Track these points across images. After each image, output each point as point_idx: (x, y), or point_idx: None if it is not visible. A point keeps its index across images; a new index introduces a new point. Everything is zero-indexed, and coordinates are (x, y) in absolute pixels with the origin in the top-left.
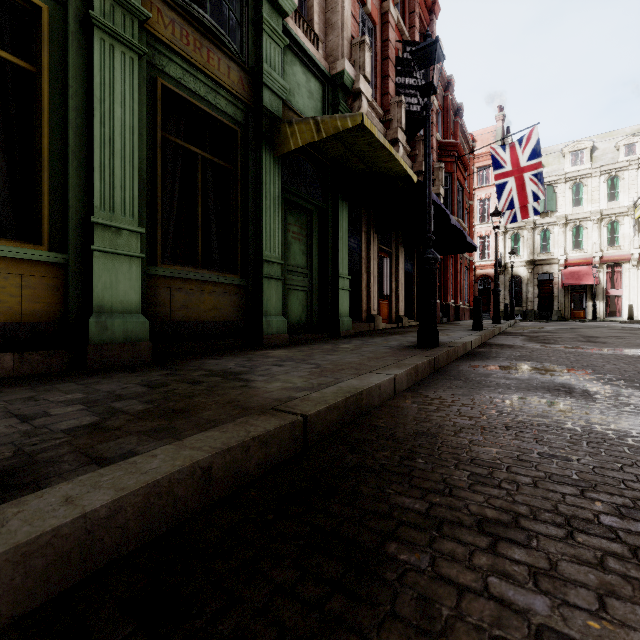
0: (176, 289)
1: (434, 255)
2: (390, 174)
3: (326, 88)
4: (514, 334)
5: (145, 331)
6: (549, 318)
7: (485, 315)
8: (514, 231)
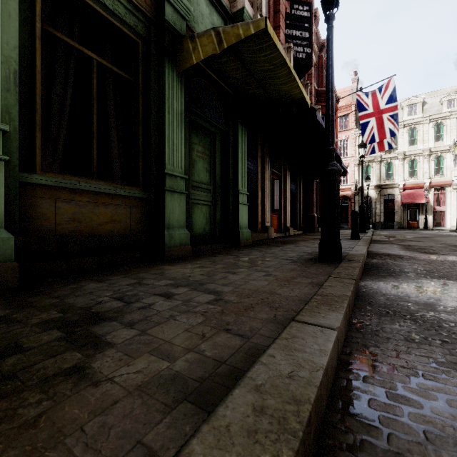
0: (63, 200)
1: (338, 167)
2: (285, 99)
3: (227, 24)
4: (386, 242)
5: (8, 249)
6: (392, 227)
7: (344, 225)
8: (366, 163)
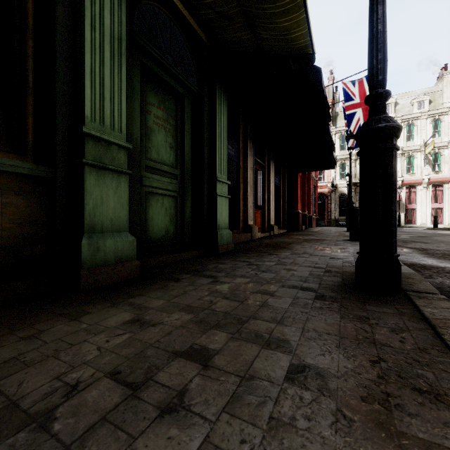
0: None
1: (397, 123)
2: (281, 50)
3: None
4: None
5: None
6: None
7: (321, 222)
8: (342, 161)
